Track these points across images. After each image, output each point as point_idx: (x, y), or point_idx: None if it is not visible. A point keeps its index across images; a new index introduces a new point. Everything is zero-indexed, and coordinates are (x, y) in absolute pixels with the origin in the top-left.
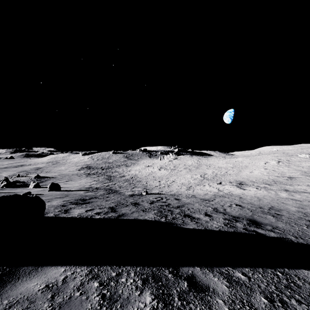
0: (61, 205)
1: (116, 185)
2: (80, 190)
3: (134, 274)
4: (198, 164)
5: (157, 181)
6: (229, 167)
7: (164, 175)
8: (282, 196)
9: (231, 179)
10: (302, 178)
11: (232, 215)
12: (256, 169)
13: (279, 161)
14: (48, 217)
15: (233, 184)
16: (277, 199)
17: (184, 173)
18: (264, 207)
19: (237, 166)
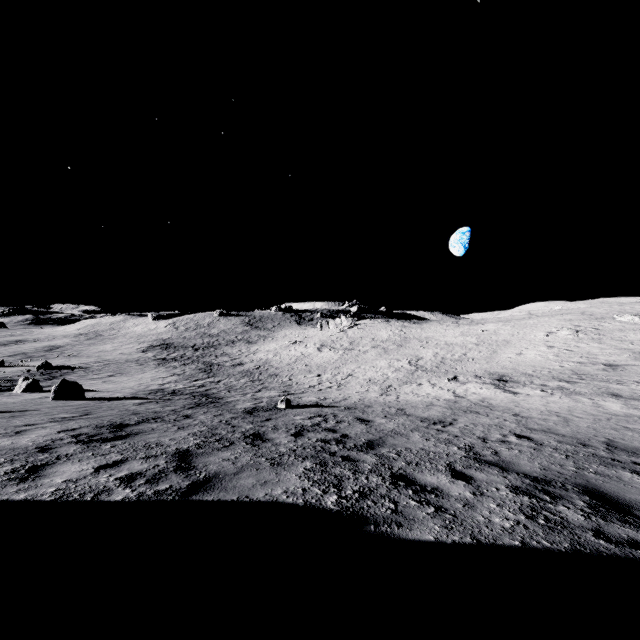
0: (38, 447)
1: (221, 385)
2: (131, 398)
3: None
4: (402, 338)
5: (314, 376)
6: (469, 343)
7: (329, 362)
8: (612, 410)
9: (478, 371)
10: (639, 367)
11: (527, 472)
12: (530, 347)
13: (578, 329)
14: None
15: (484, 381)
16: (606, 418)
17: (372, 356)
18: (590, 441)
19: (487, 342)
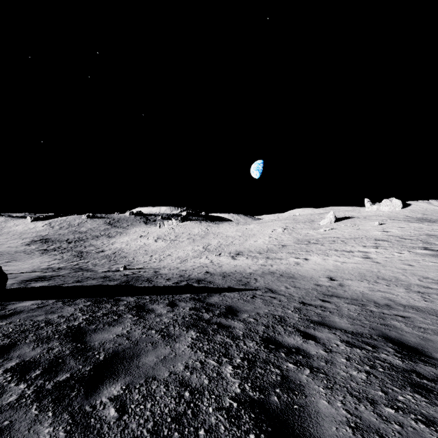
0: (17, 283)
1: (89, 264)
2: (34, 272)
3: (85, 300)
4: (205, 233)
5: (148, 256)
6: (237, 236)
7: (160, 248)
8: (258, 263)
9: (233, 250)
10: (291, 246)
11: (190, 278)
12: (262, 237)
13: (285, 228)
14: (10, 289)
15: (230, 255)
16: (250, 265)
17: (185, 244)
18: (228, 272)
19: (245, 235)
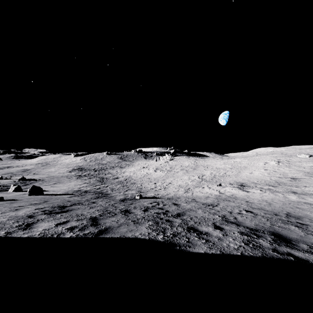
0: (27, 216)
1: (108, 188)
2: (65, 194)
3: None
4: (195, 165)
5: (153, 183)
6: (227, 168)
7: (160, 177)
8: (292, 199)
9: (231, 181)
10: (307, 179)
11: (248, 226)
12: (256, 170)
13: (279, 161)
14: None
15: (234, 186)
16: (288, 203)
17: (181, 174)
18: (279, 213)
19: (236, 167)
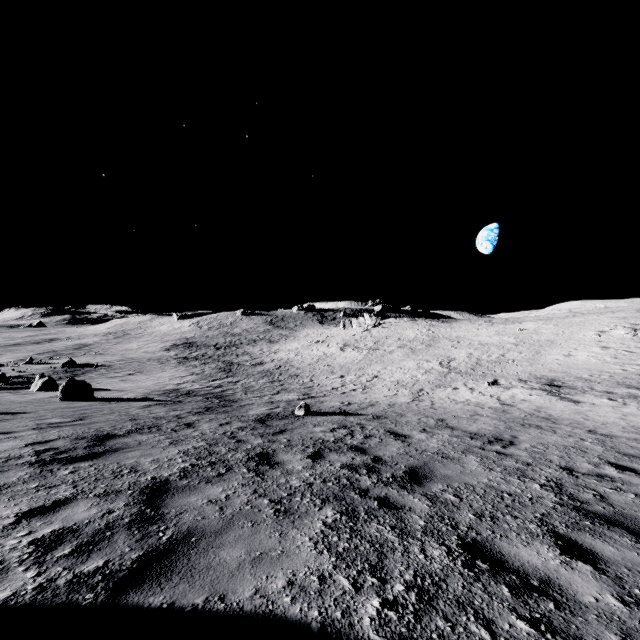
0: None
1: (239, 386)
2: (141, 399)
3: None
4: (430, 337)
5: (337, 377)
6: (507, 343)
7: (353, 362)
8: None
9: (522, 374)
10: None
11: None
12: (580, 348)
13: (636, 328)
14: None
15: (532, 386)
16: None
17: (399, 357)
18: None
19: (528, 342)
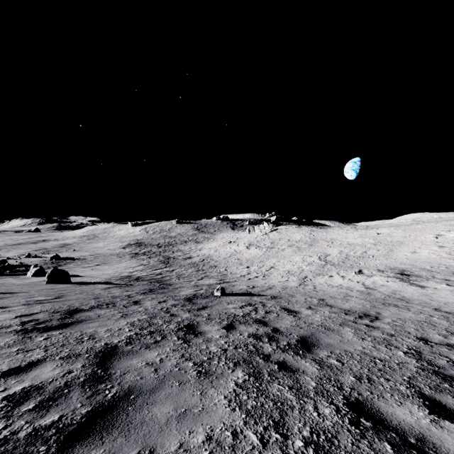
0: None
1: (174, 273)
2: (104, 282)
3: None
4: (311, 239)
5: (244, 267)
6: (368, 243)
7: (255, 257)
8: None
9: (380, 265)
10: None
11: None
12: (423, 247)
13: None
14: None
15: (388, 275)
16: None
17: (289, 253)
18: None
19: (383, 242)
